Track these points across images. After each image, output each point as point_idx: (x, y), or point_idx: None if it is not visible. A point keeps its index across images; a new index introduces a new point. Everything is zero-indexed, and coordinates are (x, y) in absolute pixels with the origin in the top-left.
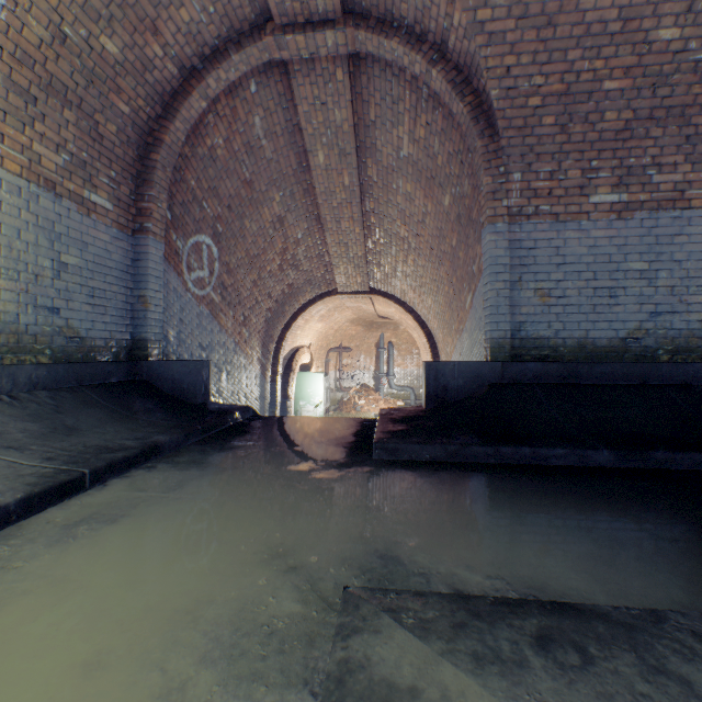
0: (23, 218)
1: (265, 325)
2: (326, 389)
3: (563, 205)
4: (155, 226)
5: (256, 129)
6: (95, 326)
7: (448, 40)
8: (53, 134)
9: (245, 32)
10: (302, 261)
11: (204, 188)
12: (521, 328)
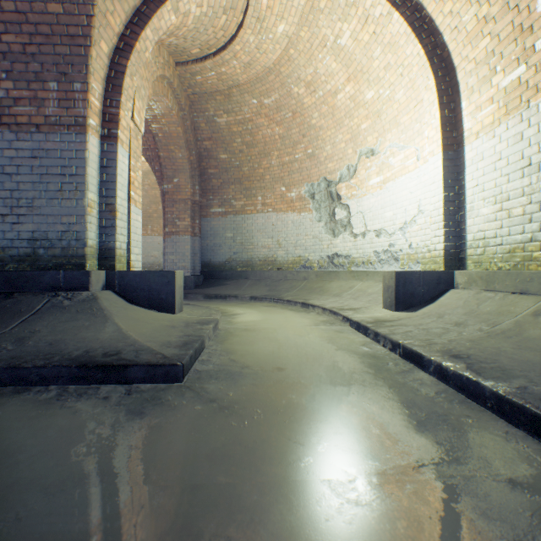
0: None
1: None
2: None
3: None
4: None
5: None
6: None
7: None
8: None
9: None
10: None
11: None
12: None
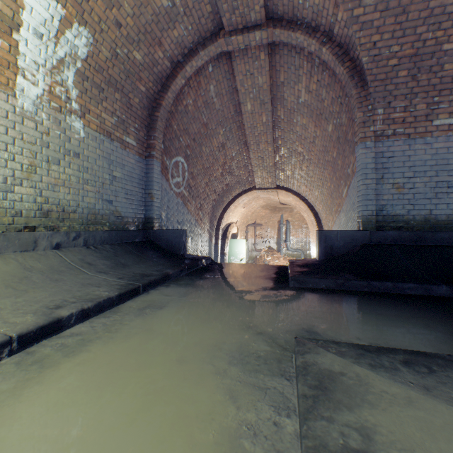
0: (97, 153)
1: (212, 209)
2: (246, 250)
3: (413, 128)
4: (156, 153)
5: (210, 93)
6: (128, 210)
7: (333, 29)
8: (110, 107)
9: (207, 37)
10: (234, 170)
11: (181, 129)
12: (383, 209)
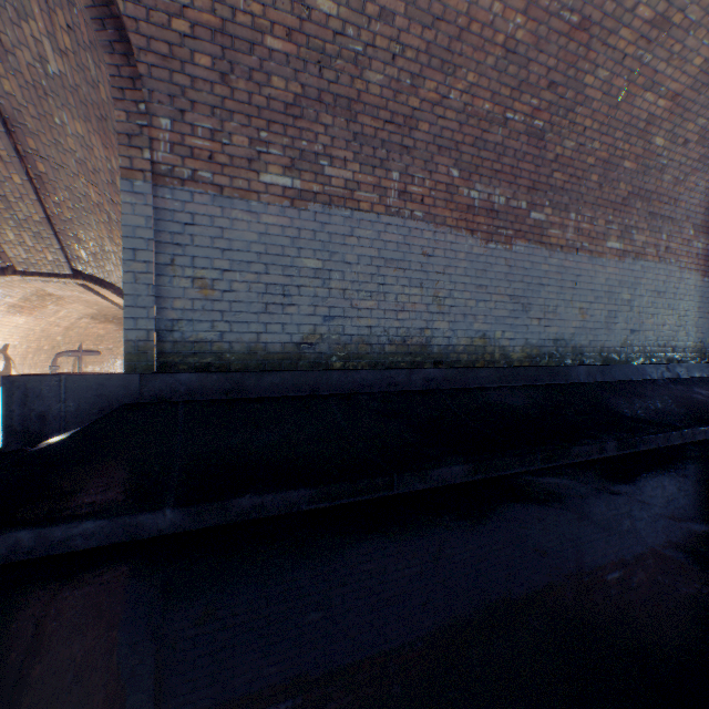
0: None
1: None
2: None
3: (229, 177)
4: None
5: None
6: None
7: None
8: None
9: None
10: None
11: None
12: (176, 328)
